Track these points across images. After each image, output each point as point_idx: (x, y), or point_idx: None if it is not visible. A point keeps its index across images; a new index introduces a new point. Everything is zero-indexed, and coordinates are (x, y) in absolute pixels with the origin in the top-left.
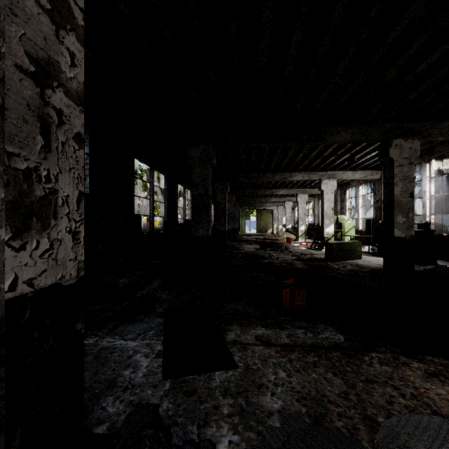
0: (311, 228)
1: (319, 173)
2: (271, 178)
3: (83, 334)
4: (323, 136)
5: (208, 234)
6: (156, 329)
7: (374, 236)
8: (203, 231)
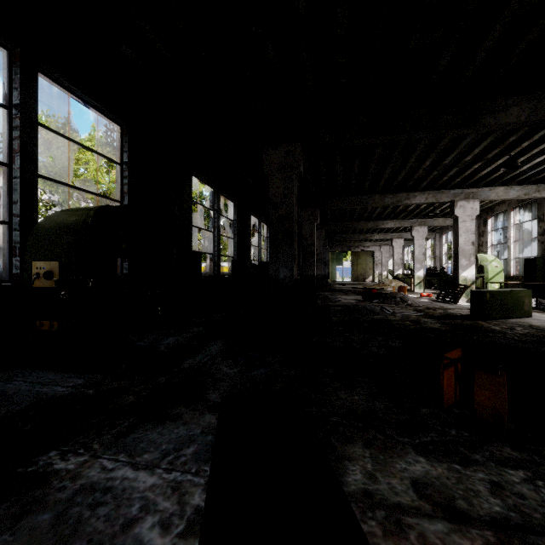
0: (432, 274)
1: (451, 192)
2: (378, 202)
3: None
4: (479, 117)
5: (292, 276)
6: (199, 442)
7: None
8: (285, 270)
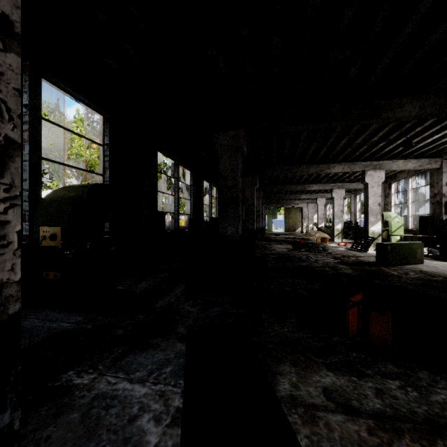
0: (348, 227)
1: (362, 164)
2: (305, 171)
3: (16, 431)
4: (381, 112)
5: (237, 233)
6: (174, 363)
7: (435, 236)
8: (232, 229)
